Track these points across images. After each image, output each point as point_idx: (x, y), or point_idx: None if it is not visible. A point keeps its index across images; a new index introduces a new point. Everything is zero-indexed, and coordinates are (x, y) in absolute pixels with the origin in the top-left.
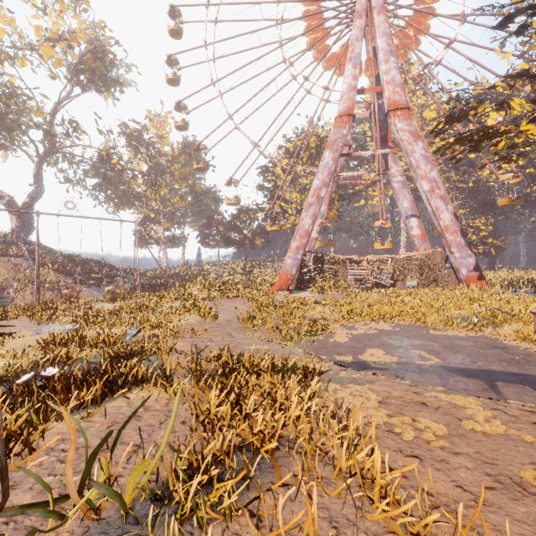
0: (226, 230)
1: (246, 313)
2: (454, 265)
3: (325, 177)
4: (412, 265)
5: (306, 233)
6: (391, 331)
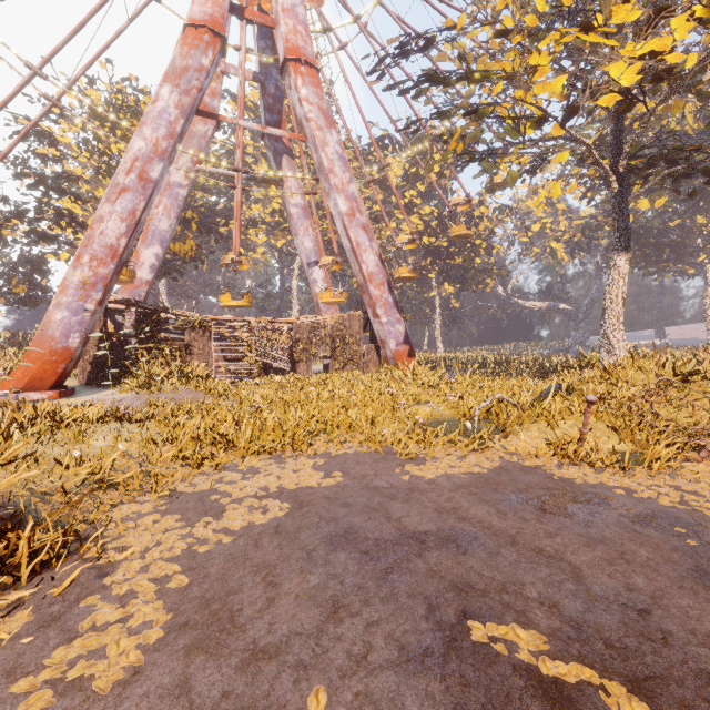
0: None
1: None
2: (378, 336)
3: (160, 139)
4: (321, 335)
5: (112, 252)
6: (326, 490)
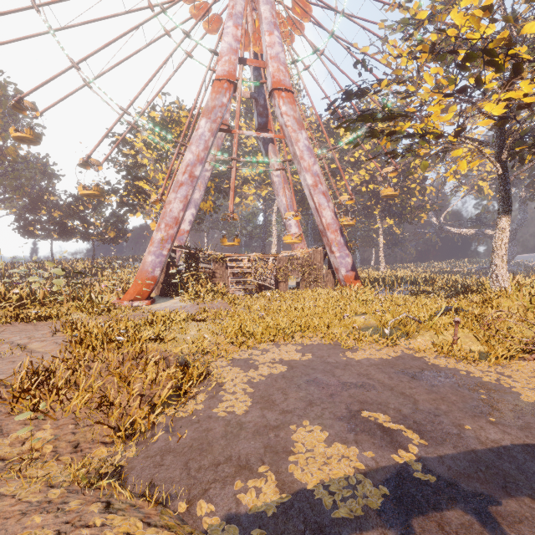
0: (64, 217)
1: (22, 374)
2: (333, 265)
3: (200, 152)
4: (295, 264)
5: (175, 221)
6: (303, 362)
